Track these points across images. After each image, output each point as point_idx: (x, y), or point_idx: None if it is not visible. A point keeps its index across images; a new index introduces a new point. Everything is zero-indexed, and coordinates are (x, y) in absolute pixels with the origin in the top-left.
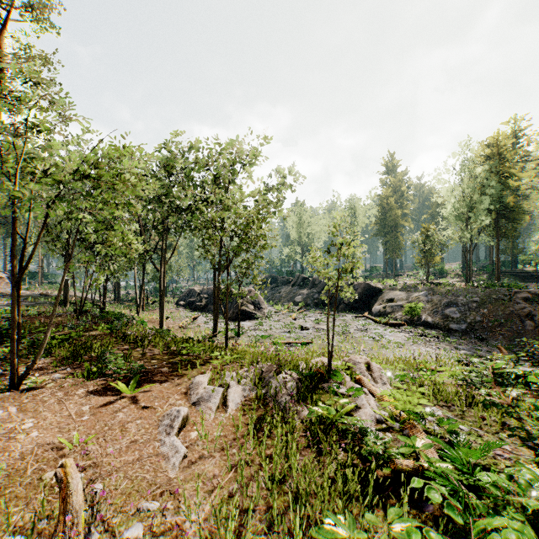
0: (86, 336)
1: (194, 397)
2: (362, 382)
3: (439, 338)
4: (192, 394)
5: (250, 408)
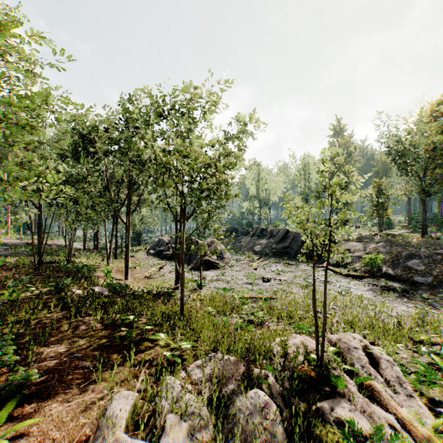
0: (25, 296)
1: None
2: (376, 394)
3: (408, 293)
4: None
5: None
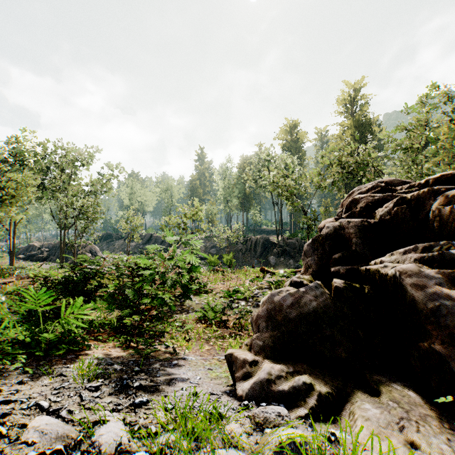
0: None
1: None
2: None
3: (201, 264)
4: None
5: None
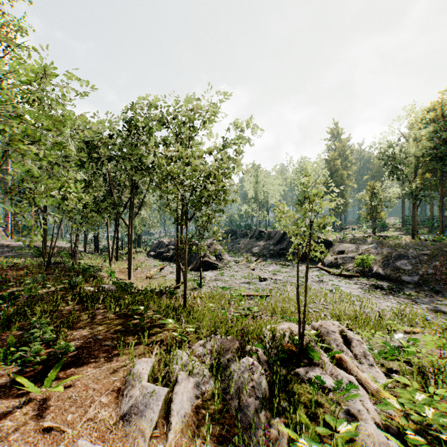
0: (41, 293)
1: (126, 403)
2: (344, 363)
3: (394, 291)
4: (125, 395)
5: (203, 423)
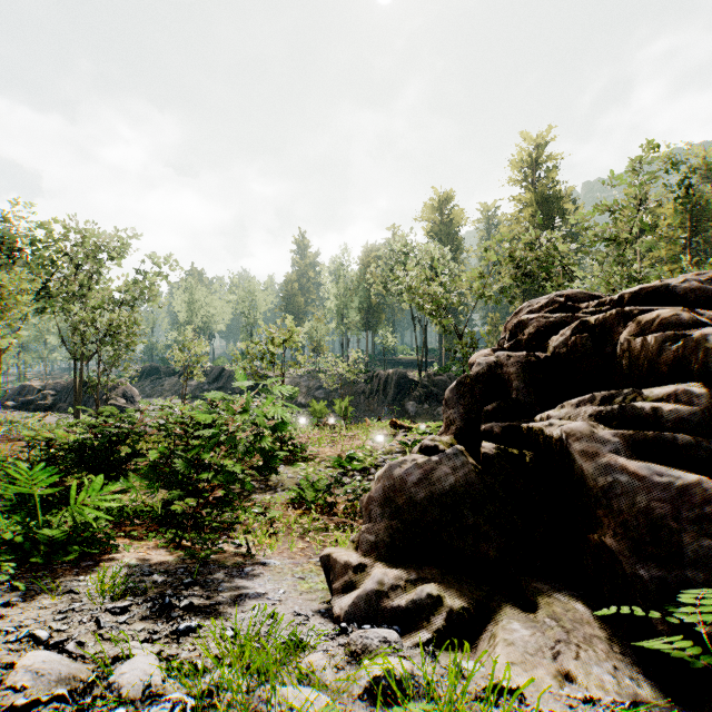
0: None
1: None
2: None
3: (301, 414)
4: None
5: None
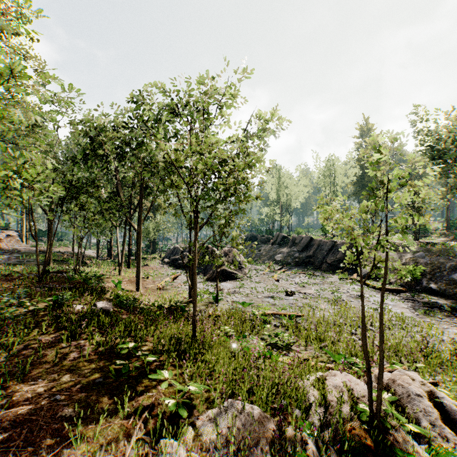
0: (19, 313)
1: None
2: None
3: (456, 312)
4: None
5: None
